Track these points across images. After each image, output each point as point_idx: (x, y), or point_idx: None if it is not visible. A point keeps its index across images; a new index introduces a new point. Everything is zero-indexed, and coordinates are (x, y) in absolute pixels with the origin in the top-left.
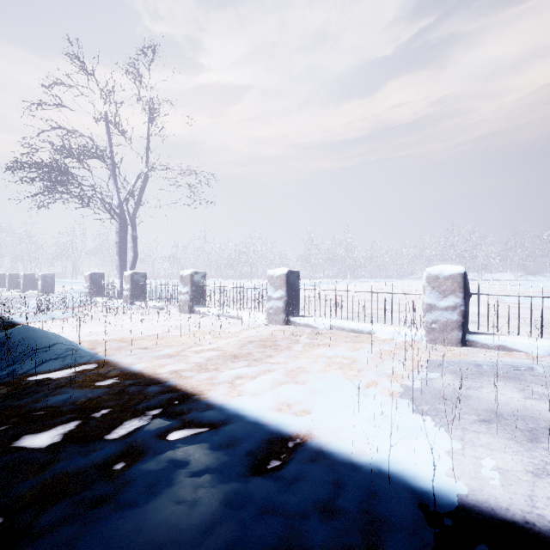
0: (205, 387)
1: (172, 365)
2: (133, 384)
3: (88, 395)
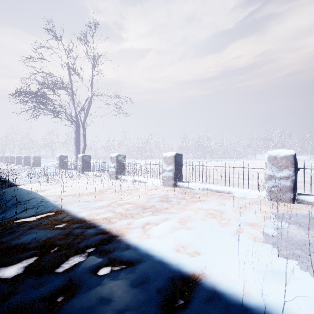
0: (125, 230)
1: (104, 214)
2: (78, 227)
3: (47, 235)
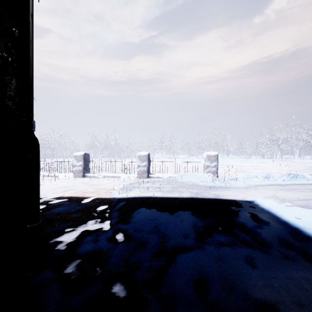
0: (56, 194)
1: None
2: None
3: None
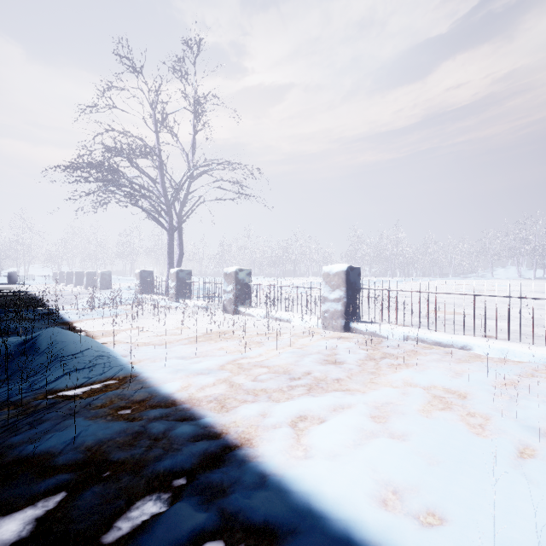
0: (255, 432)
1: (211, 387)
2: (159, 418)
3: (98, 436)
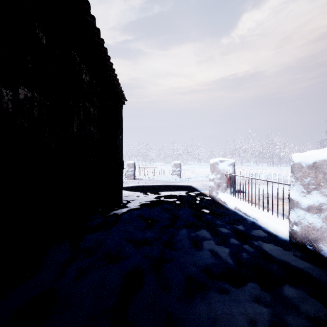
0: None
1: None
2: None
3: None
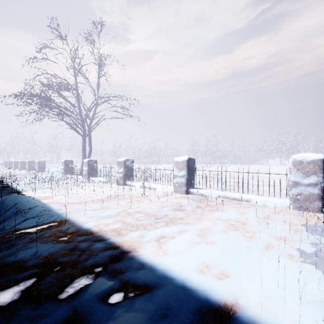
0: (137, 245)
1: (112, 224)
2: (84, 241)
3: (49, 251)
